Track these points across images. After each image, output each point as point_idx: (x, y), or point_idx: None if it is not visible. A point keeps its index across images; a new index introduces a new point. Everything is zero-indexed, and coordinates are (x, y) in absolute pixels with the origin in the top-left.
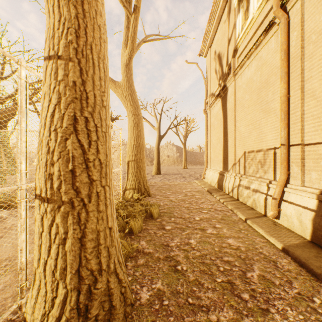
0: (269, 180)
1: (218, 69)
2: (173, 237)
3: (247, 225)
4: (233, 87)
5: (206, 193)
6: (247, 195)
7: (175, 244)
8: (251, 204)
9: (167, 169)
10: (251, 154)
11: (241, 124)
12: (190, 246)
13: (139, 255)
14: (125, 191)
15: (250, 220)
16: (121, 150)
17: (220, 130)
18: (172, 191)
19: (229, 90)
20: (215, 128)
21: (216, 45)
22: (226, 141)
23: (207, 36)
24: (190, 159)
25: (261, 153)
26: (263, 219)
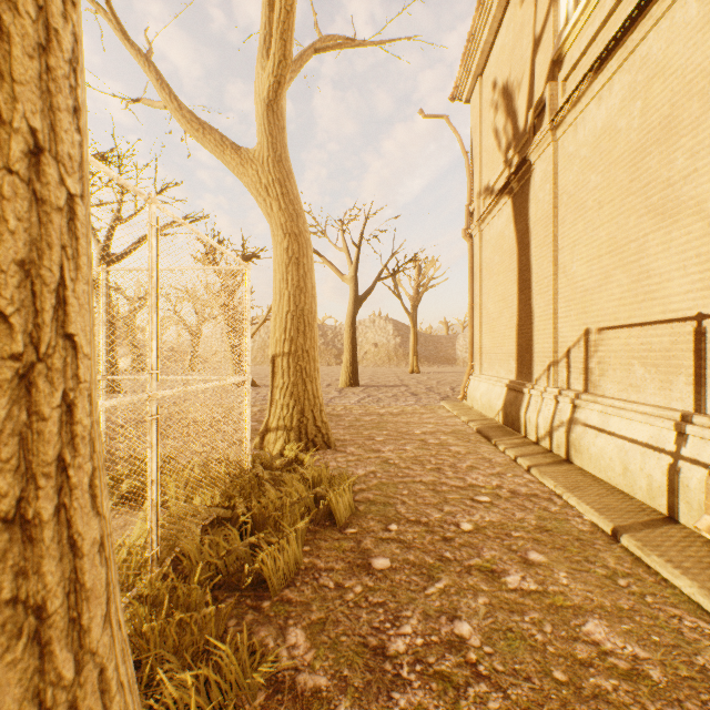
0: (681, 412)
1: (502, 125)
2: (398, 609)
3: (626, 555)
4: (549, 161)
5: (476, 440)
6: (603, 451)
7: (407, 644)
8: (616, 477)
9: (373, 373)
10: (610, 337)
11: (576, 256)
12: (463, 658)
13: (275, 708)
14: (264, 435)
15: (633, 535)
16: (246, 325)
17: (508, 277)
18: (387, 432)
19: (536, 171)
20: (495, 272)
21: (496, 66)
22: (526, 303)
23: (474, 46)
24: (426, 352)
25: (647, 333)
26: (671, 532)
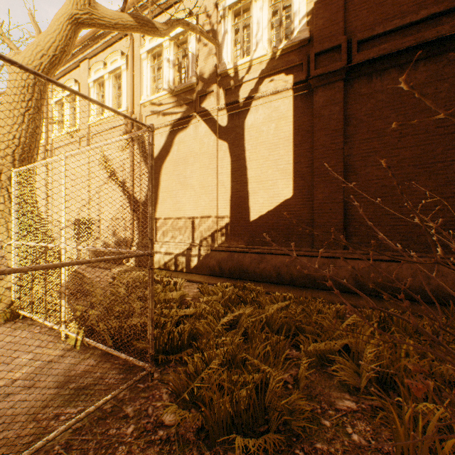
0: None
1: None
2: None
3: None
4: None
5: None
6: None
7: None
8: None
9: None
10: None
11: None
12: None
13: None
14: None
15: None
16: None
17: None
18: None
19: None
20: None
21: None
22: None
23: None
24: None
25: None
26: None
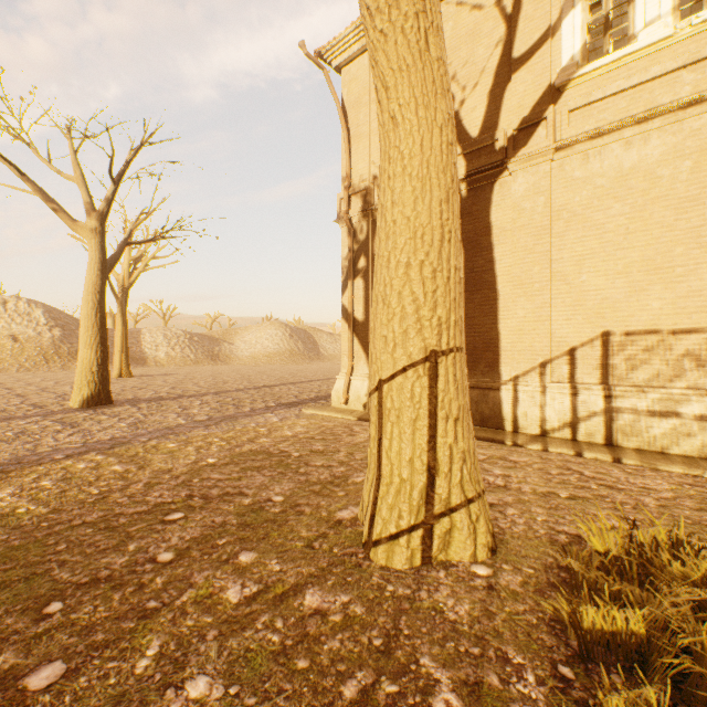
0: None
1: None
2: None
3: None
4: (545, 176)
5: (488, 444)
6: (676, 431)
7: None
8: (698, 449)
9: (58, 381)
10: (646, 339)
11: (587, 268)
12: None
13: None
14: (432, 527)
15: None
16: None
17: None
18: None
19: (517, 181)
20: None
21: None
22: (485, 303)
23: None
24: None
25: (701, 337)
26: None
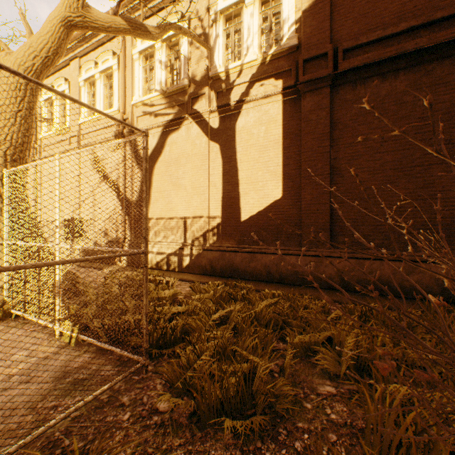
0: None
1: None
2: None
3: None
4: None
5: None
6: None
7: None
8: None
9: None
10: None
11: None
12: None
13: None
14: None
15: None
16: None
17: None
18: None
19: None
20: None
21: None
22: None
23: None
24: None
25: None
26: None
